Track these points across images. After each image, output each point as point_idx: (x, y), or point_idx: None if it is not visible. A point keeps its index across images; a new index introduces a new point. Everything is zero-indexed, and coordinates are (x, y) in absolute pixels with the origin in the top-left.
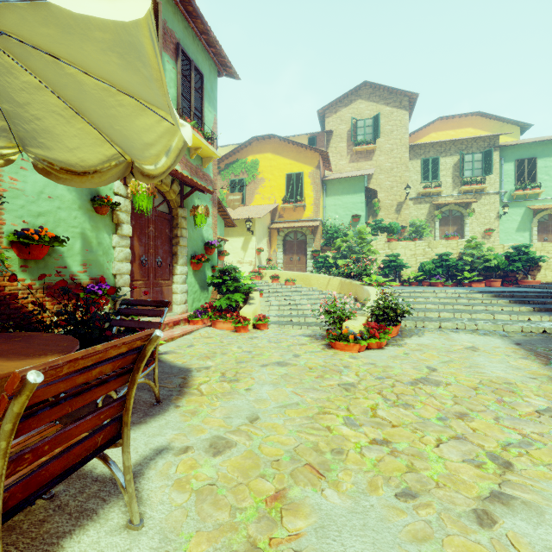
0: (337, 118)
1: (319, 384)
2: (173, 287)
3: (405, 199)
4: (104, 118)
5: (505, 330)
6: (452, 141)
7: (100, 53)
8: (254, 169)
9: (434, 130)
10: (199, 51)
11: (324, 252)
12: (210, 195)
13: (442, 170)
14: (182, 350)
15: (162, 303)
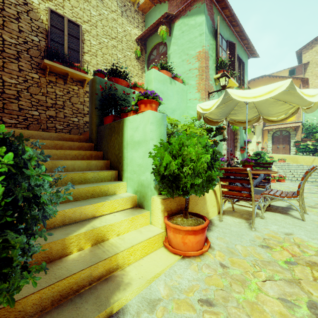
0: (313, 52)
1: None
2: (234, 161)
3: None
4: (266, 107)
5: None
6: None
7: (290, 97)
8: None
9: None
10: (242, 52)
11: (304, 142)
12: None
13: None
14: None
15: (269, 163)
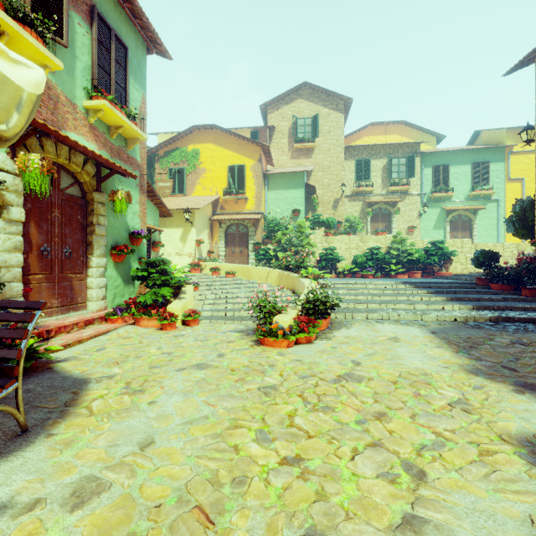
0: (279, 115)
1: (237, 389)
2: (88, 281)
3: (341, 196)
4: None
5: (423, 320)
6: (381, 145)
7: None
8: (195, 159)
9: (366, 134)
10: (123, 20)
11: (266, 244)
12: (136, 180)
13: (373, 171)
14: (88, 355)
15: (33, 304)
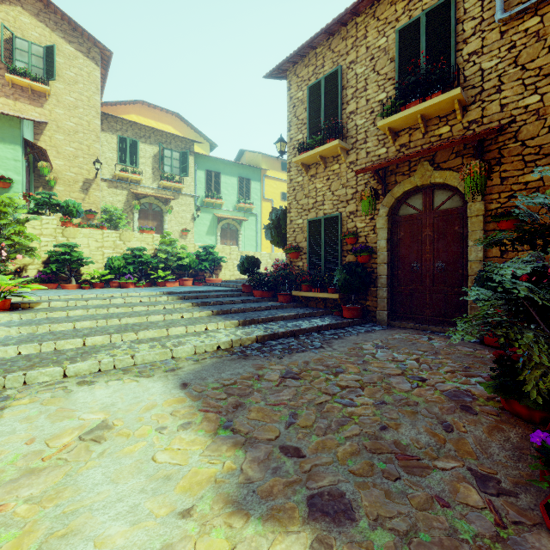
0: None
1: None
2: None
3: (96, 177)
4: None
5: (176, 356)
6: (152, 128)
7: None
8: None
9: (135, 112)
10: None
11: None
12: None
13: (142, 157)
14: None
15: None
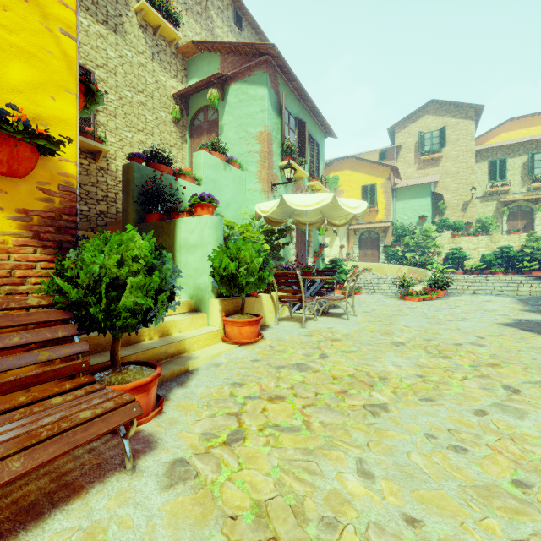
0: (406, 133)
1: (398, 306)
2: None
3: (471, 199)
4: (328, 211)
5: (518, 295)
6: (520, 142)
7: None
8: (335, 183)
9: (504, 131)
10: (317, 130)
11: (394, 247)
12: None
13: (510, 170)
14: None
15: (334, 270)
